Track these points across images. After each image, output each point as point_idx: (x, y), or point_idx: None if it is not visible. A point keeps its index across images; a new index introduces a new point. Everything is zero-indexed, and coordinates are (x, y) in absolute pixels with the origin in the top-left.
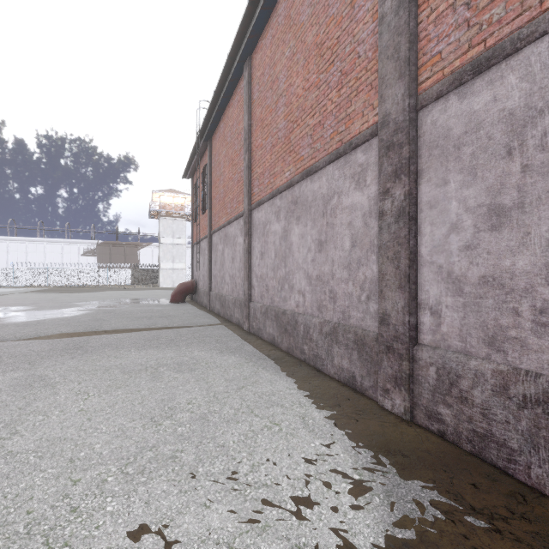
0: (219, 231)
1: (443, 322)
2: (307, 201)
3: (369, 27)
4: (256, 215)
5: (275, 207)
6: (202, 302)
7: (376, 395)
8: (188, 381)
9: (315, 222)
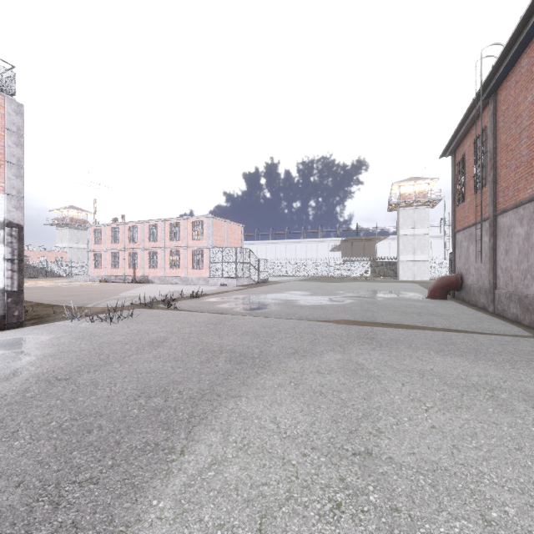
0: (515, 208)
1: None
2: None
3: None
4: None
5: None
6: (476, 301)
7: None
8: None
9: None
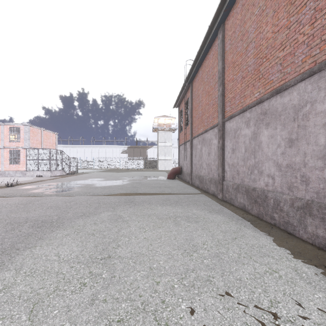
0: (198, 136)
1: None
2: (276, 111)
3: None
4: (228, 125)
5: (245, 118)
6: (186, 179)
7: None
8: (197, 229)
9: (285, 126)
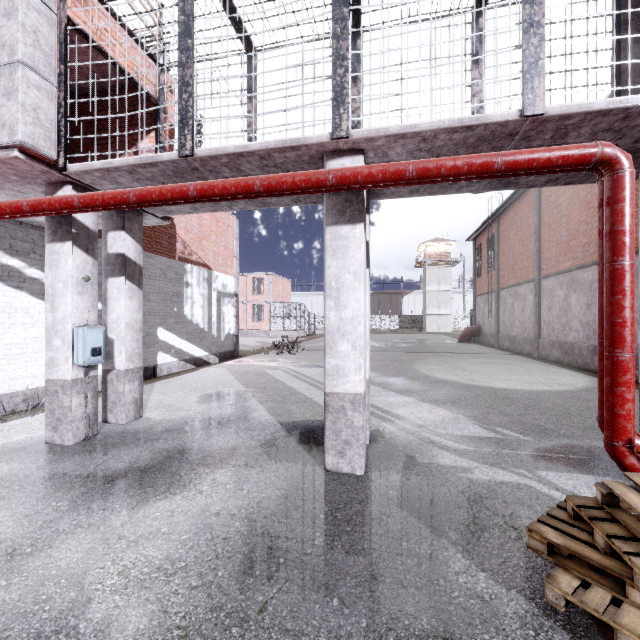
0: (508, 288)
1: (637, 339)
2: (580, 282)
3: None
4: (544, 283)
5: (559, 281)
6: (488, 342)
7: None
8: (512, 366)
9: (584, 294)
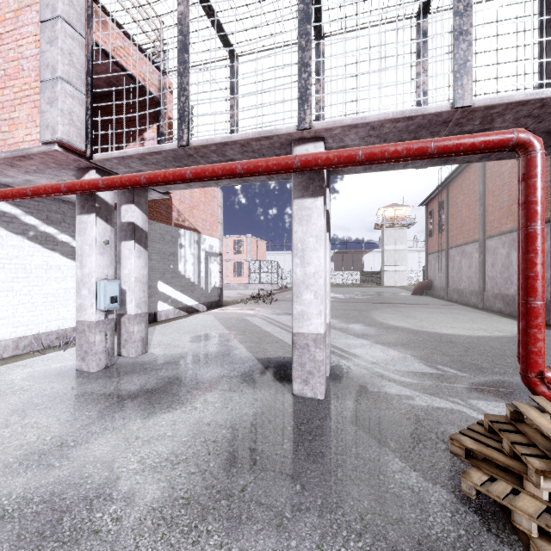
0: (456, 247)
1: None
2: None
3: (548, 177)
4: (488, 243)
5: (502, 240)
6: (439, 295)
7: (549, 323)
8: (458, 315)
9: None
